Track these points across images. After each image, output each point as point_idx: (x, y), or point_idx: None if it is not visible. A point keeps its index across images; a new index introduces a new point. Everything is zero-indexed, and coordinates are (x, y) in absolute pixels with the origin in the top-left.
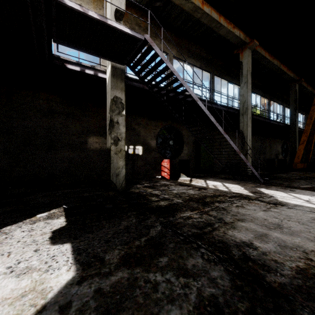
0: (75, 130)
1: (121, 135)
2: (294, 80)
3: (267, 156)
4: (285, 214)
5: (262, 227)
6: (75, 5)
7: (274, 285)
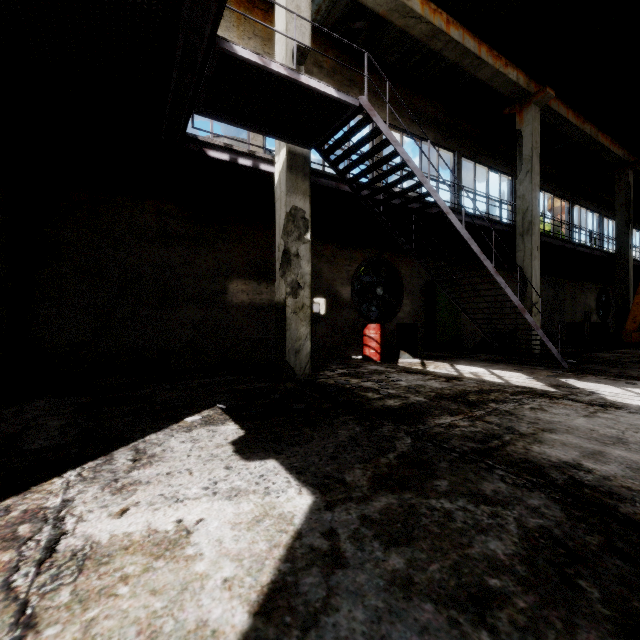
0: (205, 269)
1: (303, 278)
2: (625, 163)
3: (568, 317)
4: (626, 423)
5: (590, 441)
6: (251, 55)
7: (635, 517)
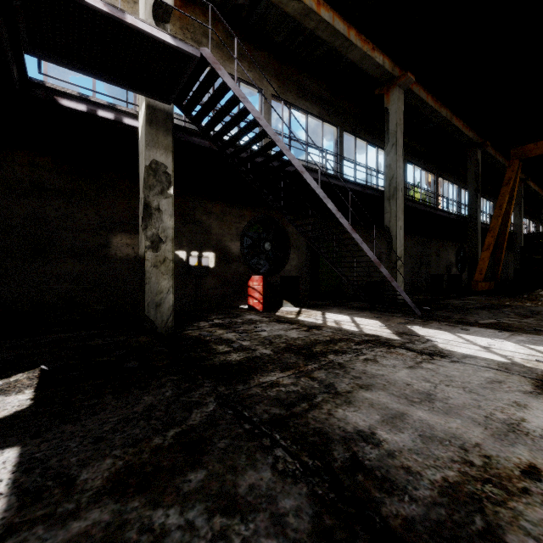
0: (85, 223)
1: (165, 232)
2: (475, 144)
3: (433, 269)
4: (443, 374)
5: (400, 399)
6: None
7: (394, 523)
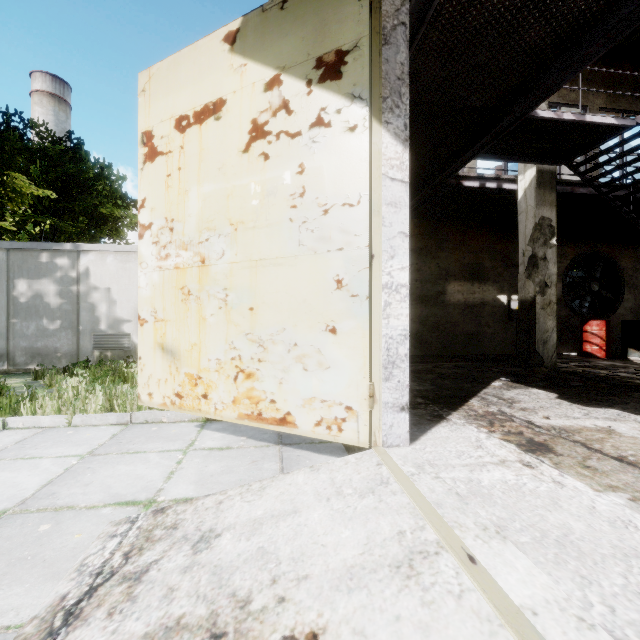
0: (429, 274)
1: (550, 278)
2: None
3: None
4: None
5: None
6: (548, 113)
7: None
